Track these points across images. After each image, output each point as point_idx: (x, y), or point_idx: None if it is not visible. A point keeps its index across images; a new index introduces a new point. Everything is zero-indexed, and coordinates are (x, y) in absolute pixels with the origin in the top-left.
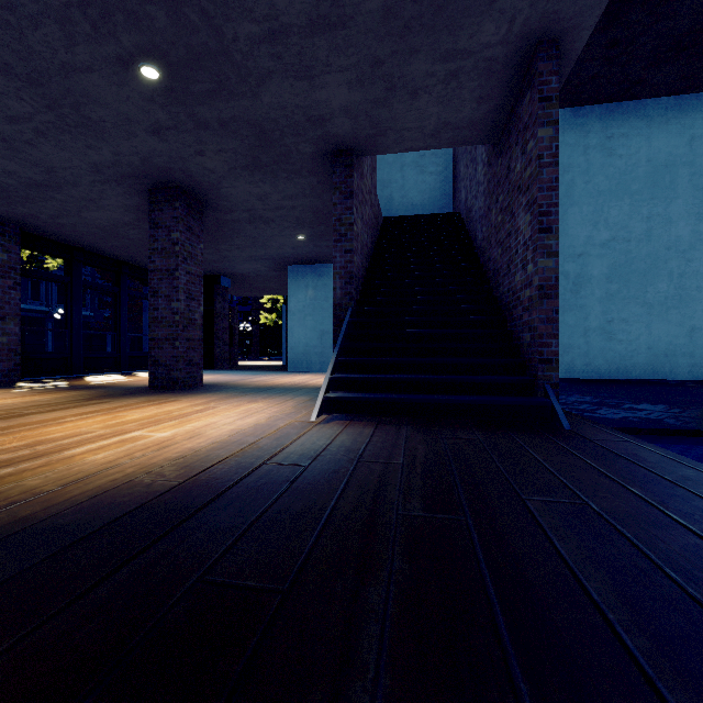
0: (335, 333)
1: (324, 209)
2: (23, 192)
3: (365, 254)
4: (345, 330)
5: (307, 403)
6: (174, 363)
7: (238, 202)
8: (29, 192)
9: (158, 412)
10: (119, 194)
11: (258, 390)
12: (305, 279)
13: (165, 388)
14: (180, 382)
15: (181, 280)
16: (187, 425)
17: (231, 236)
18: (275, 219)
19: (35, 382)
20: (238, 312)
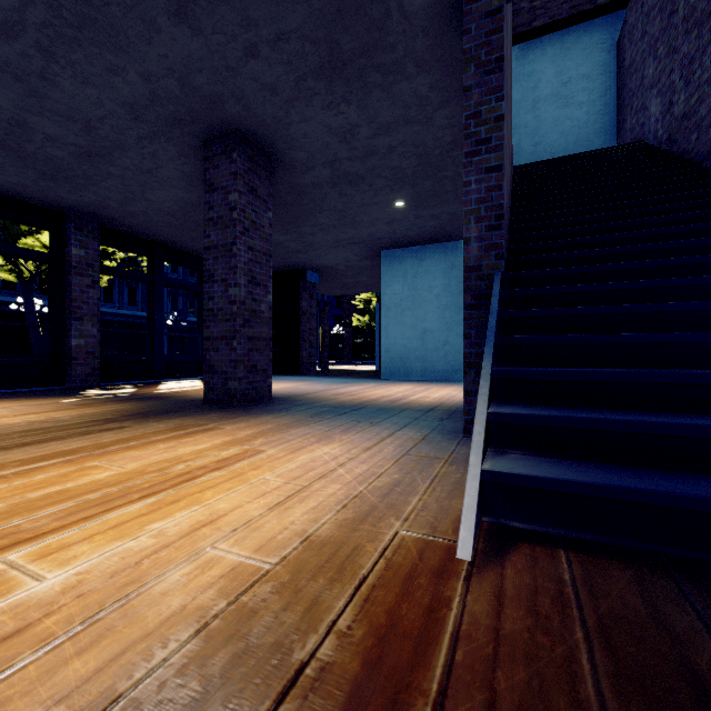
0: (468, 320)
1: (435, 146)
2: (79, 169)
3: (507, 194)
4: (496, 309)
5: (419, 450)
6: (231, 369)
7: (316, 150)
8: (84, 169)
9: (155, 461)
10: (173, 158)
11: (340, 411)
12: (403, 266)
13: (221, 403)
14: (239, 396)
15: (241, 258)
16: (150, 526)
17: (312, 212)
18: (365, 175)
19: (106, 389)
20: (332, 316)
